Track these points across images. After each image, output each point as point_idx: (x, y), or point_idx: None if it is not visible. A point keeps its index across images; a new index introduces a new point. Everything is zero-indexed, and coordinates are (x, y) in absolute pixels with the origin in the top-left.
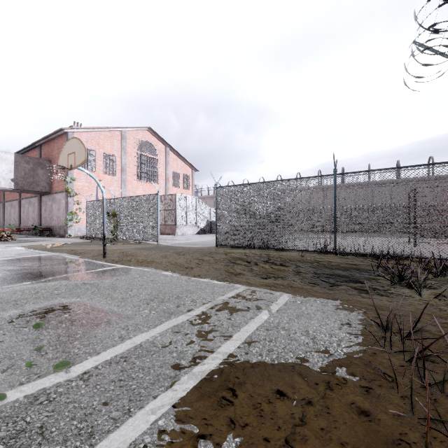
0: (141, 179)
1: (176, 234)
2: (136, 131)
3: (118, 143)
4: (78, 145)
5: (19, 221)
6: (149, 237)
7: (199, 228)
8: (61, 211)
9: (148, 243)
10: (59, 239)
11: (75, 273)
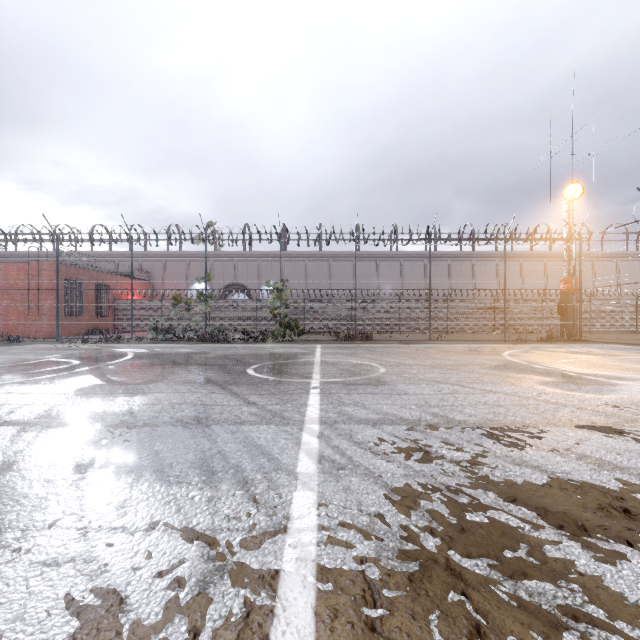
0: None
1: None
2: None
3: None
4: None
5: None
6: None
7: None
8: None
9: None
10: None
11: None
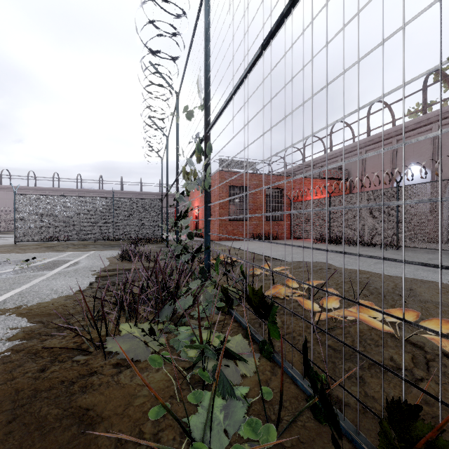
0: None
1: None
2: None
3: None
4: None
5: None
6: None
7: None
8: None
9: None
10: None
11: None
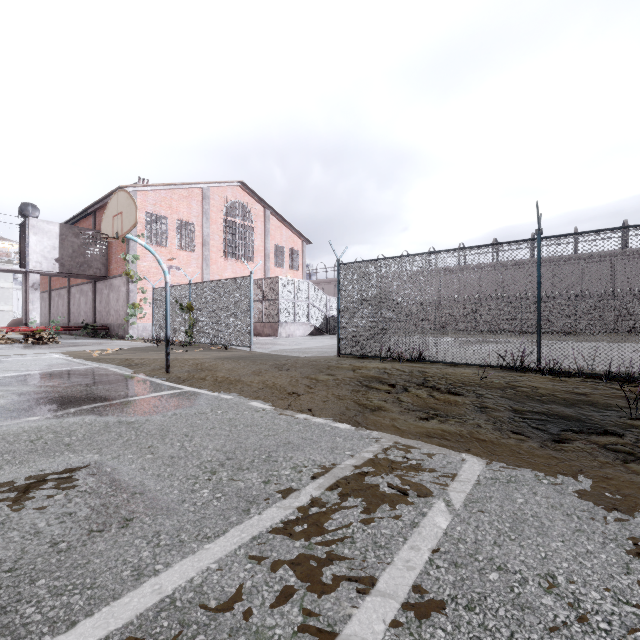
0: (229, 256)
1: (278, 336)
2: (222, 187)
3: (198, 206)
4: (126, 201)
5: (68, 317)
6: (238, 341)
7: (313, 327)
8: (121, 302)
9: (236, 350)
10: (117, 341)
11: (113, 401)
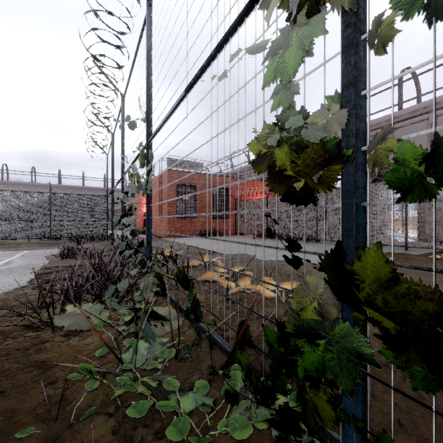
0: None
1: None
2: None
3: None
4: None
5: None
6: None
7: None
8: None
9: None
10: None
11: None
